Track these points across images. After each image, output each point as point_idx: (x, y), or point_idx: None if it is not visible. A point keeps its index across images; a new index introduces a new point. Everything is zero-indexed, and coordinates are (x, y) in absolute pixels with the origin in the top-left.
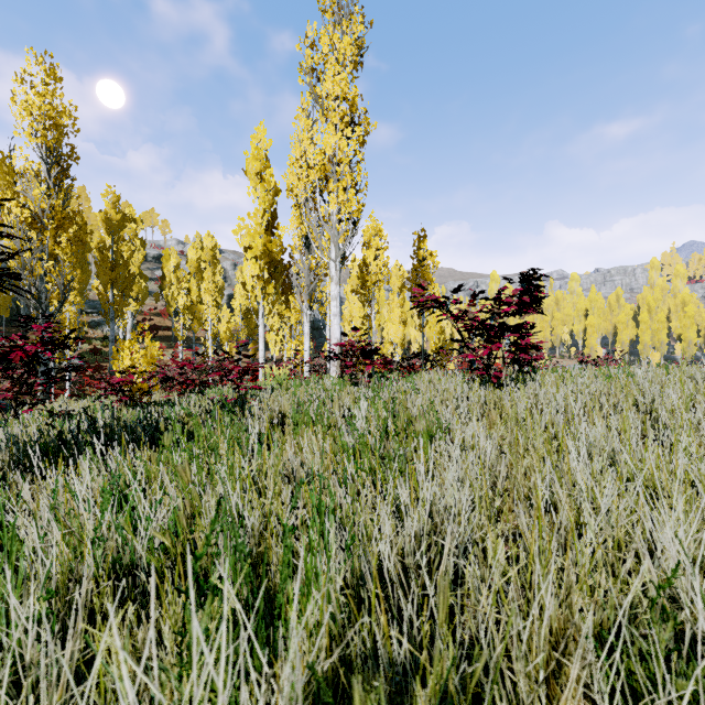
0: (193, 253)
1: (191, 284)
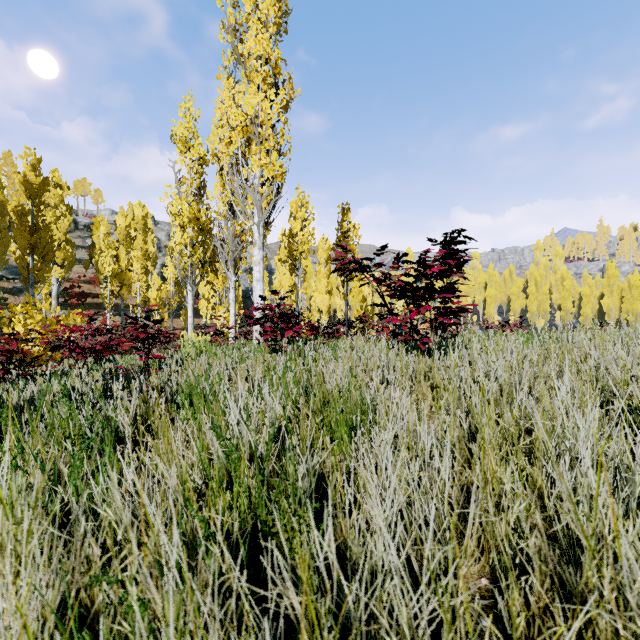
0: (122, 221)
1: (119, 252)
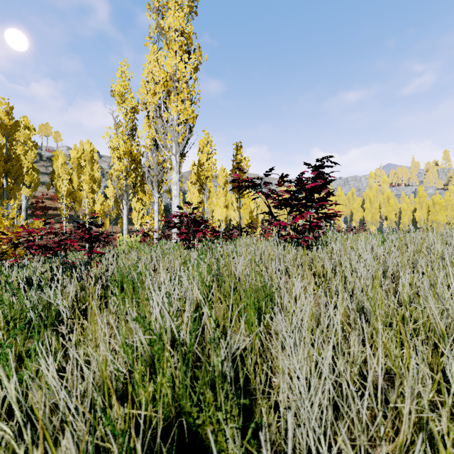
0: (74, 154)
1: (73, 176)
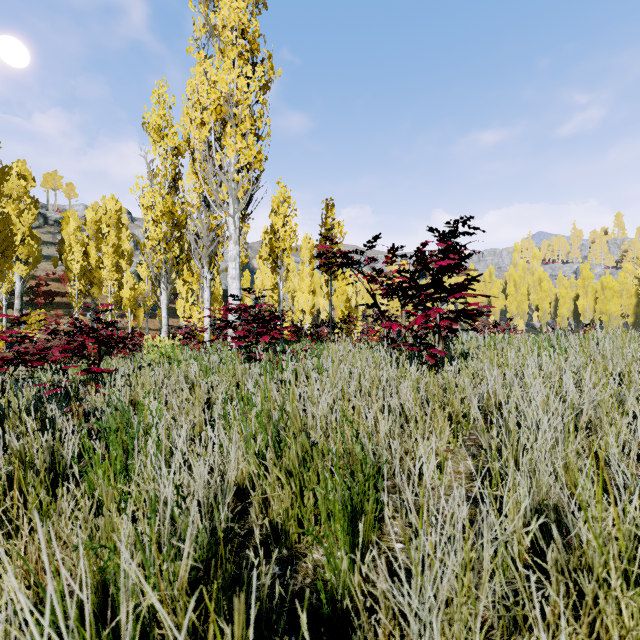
0: (92, 215)
1: (89, 248)
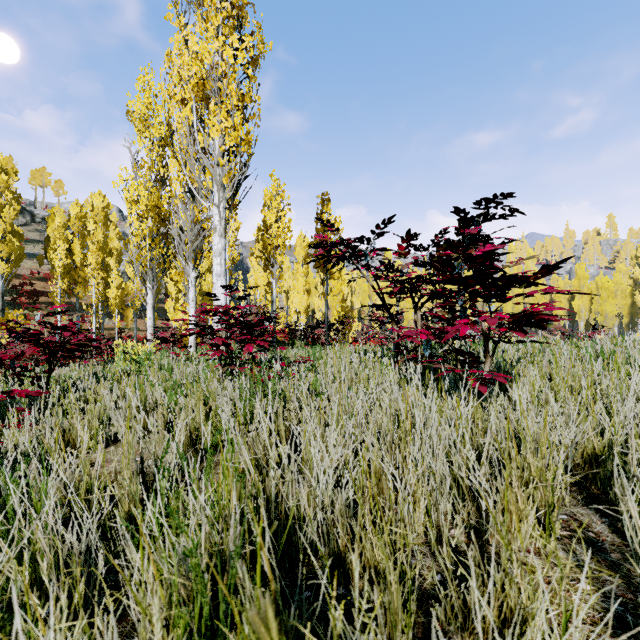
0: (76, 211)
1: (74, 245)
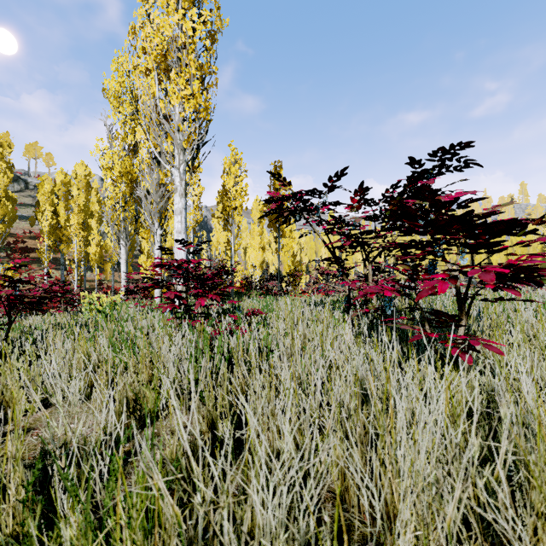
0: (61, 178)
1: (59, 208)
